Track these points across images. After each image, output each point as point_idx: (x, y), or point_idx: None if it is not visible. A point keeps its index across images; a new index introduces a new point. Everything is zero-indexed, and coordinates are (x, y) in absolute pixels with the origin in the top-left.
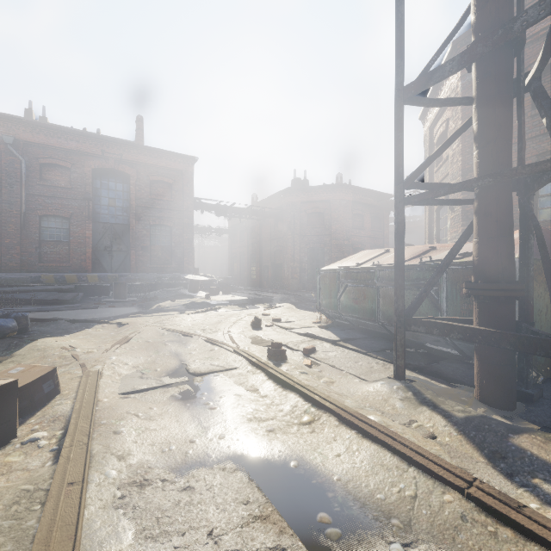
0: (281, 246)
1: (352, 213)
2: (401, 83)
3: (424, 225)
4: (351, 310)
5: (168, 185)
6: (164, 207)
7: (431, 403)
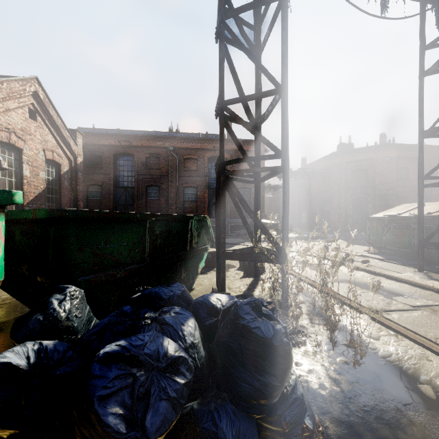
0: (328, 197)
1: (396, 166)
2: (421, 129)
3: None
4: (393, 242)
5: None
6: None
7: (436, 279)
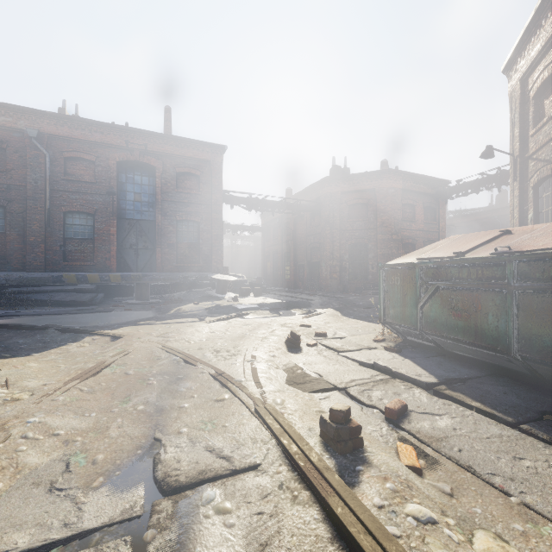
0: (319, 243)
1: (401, 202)
2: None
3: (510, 208)
4: (447, 327)
5: (195, 177)
6: (191, 200)
7: None
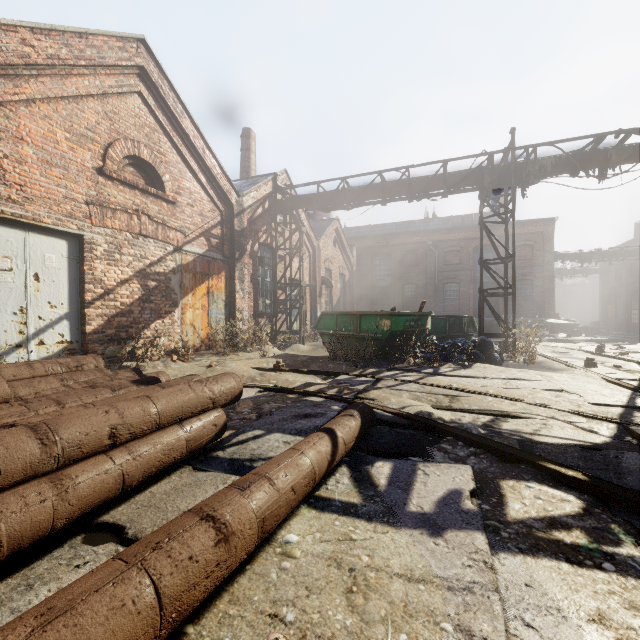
0: None
1: None
2: None
3: None
4: None
5: (529, 246)
6: (526, 265)
7: None
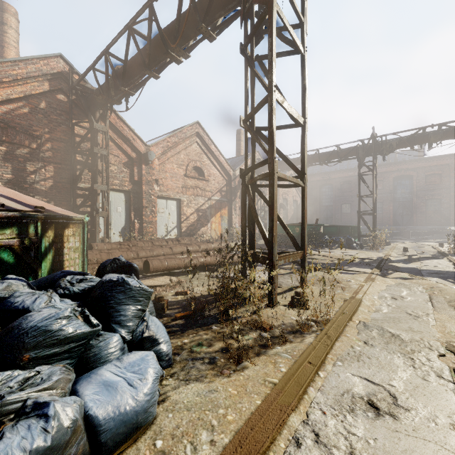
0: None
1: None
2: None
3: None
4: None
5: (438, 175)
6: (435, 188)
7: None
